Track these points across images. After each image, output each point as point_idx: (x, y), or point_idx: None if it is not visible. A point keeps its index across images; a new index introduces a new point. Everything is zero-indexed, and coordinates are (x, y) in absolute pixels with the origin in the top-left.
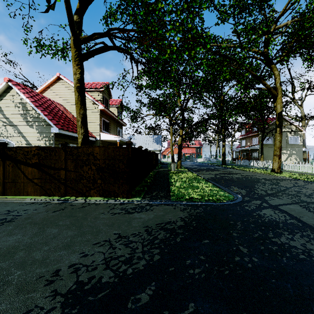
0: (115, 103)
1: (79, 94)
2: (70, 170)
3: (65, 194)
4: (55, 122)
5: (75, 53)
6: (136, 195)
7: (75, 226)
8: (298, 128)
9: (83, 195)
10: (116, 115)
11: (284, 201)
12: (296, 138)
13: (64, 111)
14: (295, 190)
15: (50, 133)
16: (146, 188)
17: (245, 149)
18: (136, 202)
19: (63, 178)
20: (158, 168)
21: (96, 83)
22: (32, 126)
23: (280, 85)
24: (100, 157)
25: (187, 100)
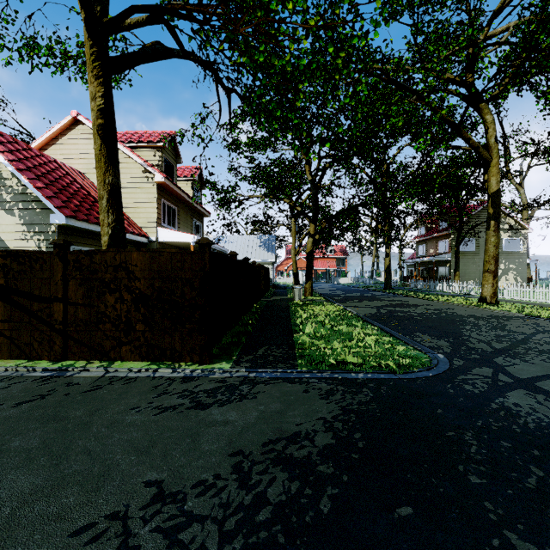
0: (189, 173)
1: (104, 143)
2: (76, 303)
3: (65, 354)
4: (58, 204)
5: (91, 50)
6: (222, 354)
7: (49, 456)
8: (518, 223)
9: (104, 357)
10: (189, 195)
11: (541, 369)
12: (516, 241)
13: (84, 184)
14: (545, 341)
15: (49, 225)
16: (244, 339)
17: (424, 262)
18: (219, 375)
19: (59, 320)
20: (269, 295)
21: (151, 132)
22: (11, 212)
23: (497, 141)
24: (143, 274)
25: (323, 169)
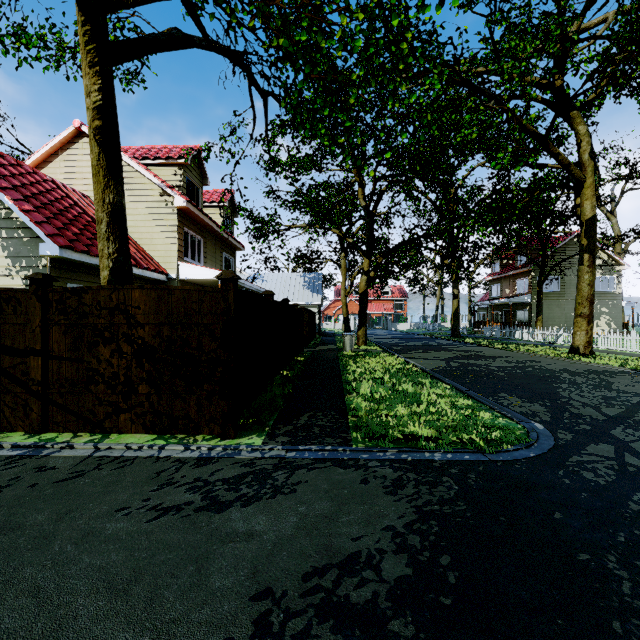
0: (218, 197)
1: (102, 151)
2: (60, 357)
3: (46, 424)
4: (50, 231)
5: (84, 28)
6: (252, 424)
7: None
8: (612, 258)
9: (96, 428)
10: (218, 224)
11: None
12: (609, 280)
13: (88, 209)
14: None
15: (40, 257)
16: (282, 401)
17: (499, 304)
18: (246, 455)
19: (38, 379)
20: (314, 343)
21: (171, 147)
22: None
23: (591, 157)
24: (147, 319)
25: (380, 193)
